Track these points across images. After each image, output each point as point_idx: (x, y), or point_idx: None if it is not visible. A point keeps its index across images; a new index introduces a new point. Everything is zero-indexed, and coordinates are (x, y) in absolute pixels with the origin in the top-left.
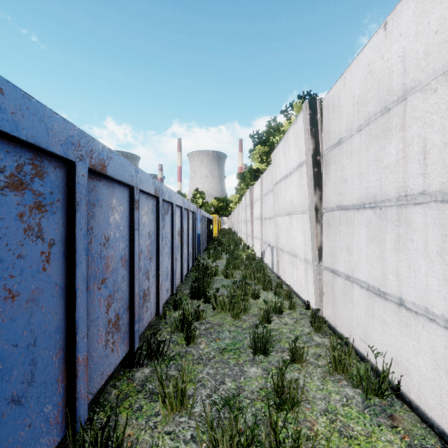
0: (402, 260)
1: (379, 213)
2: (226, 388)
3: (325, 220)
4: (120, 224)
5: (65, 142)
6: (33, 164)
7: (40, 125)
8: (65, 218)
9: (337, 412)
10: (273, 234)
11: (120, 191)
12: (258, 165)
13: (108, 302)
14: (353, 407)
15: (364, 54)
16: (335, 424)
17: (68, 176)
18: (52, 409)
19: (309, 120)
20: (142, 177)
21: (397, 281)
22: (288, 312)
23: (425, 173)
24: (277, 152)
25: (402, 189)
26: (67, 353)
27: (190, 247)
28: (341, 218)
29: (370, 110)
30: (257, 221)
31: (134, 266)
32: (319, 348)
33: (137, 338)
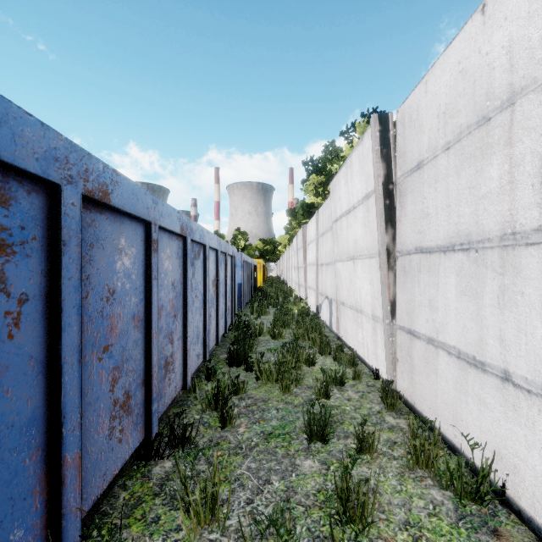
0: (508, 319)
1: (474, 257)
2: (272, 490)
3: (399, 267)
4: (131, 271)
5: (44, 156)
6: None
7: (2, 129)
8: (46, 264)
9: (422, 525)
10: (331, 284)
11: (132, 228)
12: (313, 199)
13: (114, 377)
14: (443, 517)
15: (453, 48)
16: None
17: (51, 204)
18: (25, 534)
19: (379, 138)
20: (163, 210)
21: (500, 347)
22: (352, 383)
23: None
24: (337, 182)
25: (507, 224)
26: (49, 452)
27: (228, 300)
28: (421, 263)
29: (462, 122)
30: (312, 268)
31: (151, 327)
32: (393, 432)
33: (156, 421)
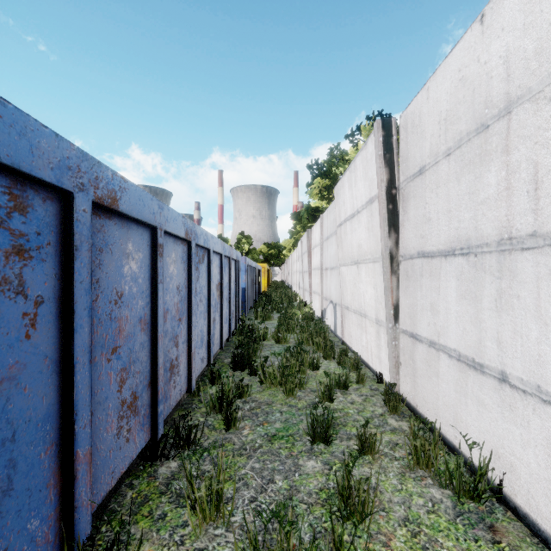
0: (505, 322)
1: (473, 261)
2: (276, 489)
3: (402, 271)
4: (138, 275)
5: (58, 165)
6: (10, 193)
7: (21, 141)
8: (59, 268)
9: (421, 522)
10: (336, 289)
11: (138, 233)
12: (318, 203)
13: (122, 378)
14: (442, 514)
15: (453, 56)
16: (419, 538)
17: (64, 211)
18: (40, 524)
19: (382, 143)
20: (168, 215)
21: (498, 349)
22: (356, 387)
23: (536, 209)
24: (341, 186)
25: (504, 230)
26: (62, 447)
27: (232, 304)
28: (423, 267)
29: (462, 129)
30: (317, 272)
31: (157, 330)
32: (395, 434)
33: (161, 422)
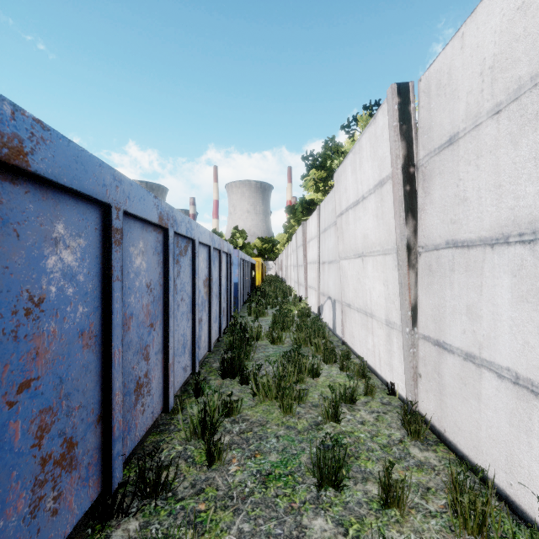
0: None
1: None
2: None
3: (422, 265)
4: (76, 270)
5: None
6: None
7: None
8: None
9: None
10: (335, 284)
11: (78, 210)
12: (313, 195)
13: (42, 424)
14: None
15: None
16: None
17: None
18: None
19: (398, 112)
20: (131, 191)
21: None
22: (364, 400)
23: None
24: (343, 171)
25: None
26: None
27: (223, 301)
28: (455, 260)
29: (522, 74)
30: (313, 266)
31: (110, 344)
32: (423, 472)
33: (119, 467)
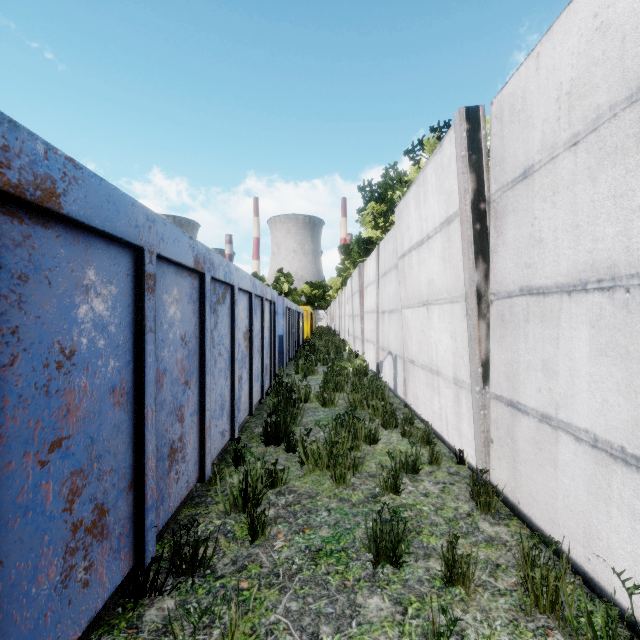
0: None
1: (623, 299)
2: None
3: (494, 314)
4: (107, 321)
5: None
6: None
7: None
8: None
9: None
10: (396, 337)
11: (109, 254)
12: (371, 232)
13: (73, 487)
14: None
15: None
16: None
17: None
18: None
19: (467, 140)
20: (164, 232)
21: None
22: (428, 470)
23: None
24: (405, 206)
25: None
26: None
27: (265, 357)
28: (529, 309)
29: (600, 102)
30: (371, 316)
31: (143, 402)
32: (493, 548)
33: (152, 539)
